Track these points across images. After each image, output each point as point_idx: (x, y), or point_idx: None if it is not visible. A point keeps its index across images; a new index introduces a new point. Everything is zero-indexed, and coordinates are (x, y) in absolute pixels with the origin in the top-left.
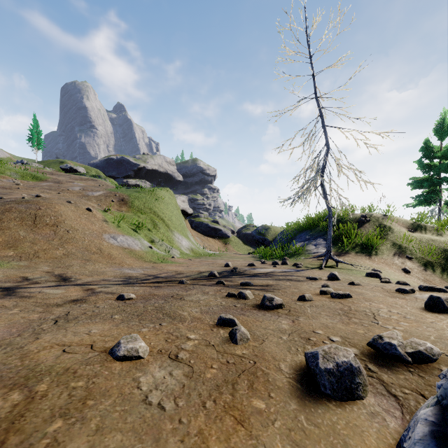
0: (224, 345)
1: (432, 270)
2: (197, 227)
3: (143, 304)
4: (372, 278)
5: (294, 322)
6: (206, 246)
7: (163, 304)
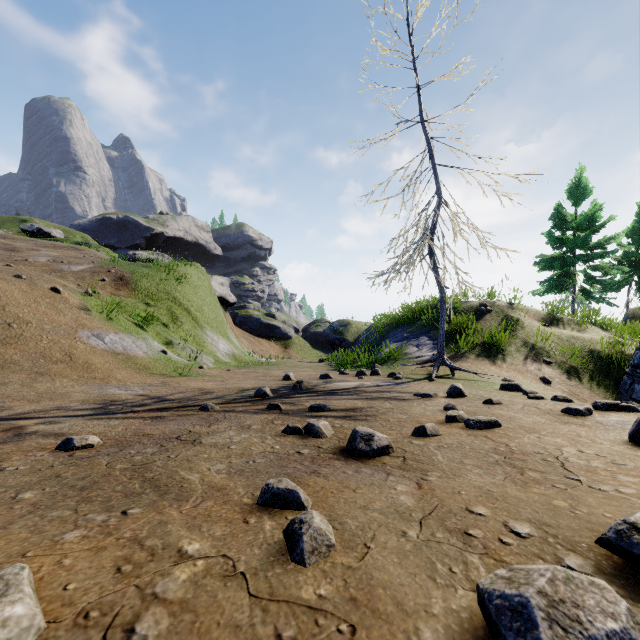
0: (271, 570)
1: (578, 379)
2: (244, 324)
3: (109, 459)
4: (511, 392)
5: (421, 487)
6: (257, 351)
7: (152, 457)
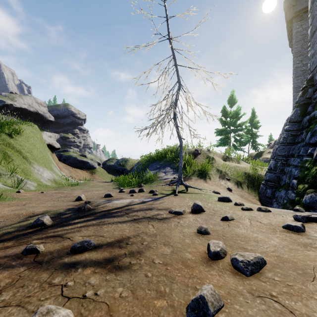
0: None
1: (242, 187)
2: (66, 160)
3: None
4: (226, 203)
5: None
6: (74, 176)
7: None
